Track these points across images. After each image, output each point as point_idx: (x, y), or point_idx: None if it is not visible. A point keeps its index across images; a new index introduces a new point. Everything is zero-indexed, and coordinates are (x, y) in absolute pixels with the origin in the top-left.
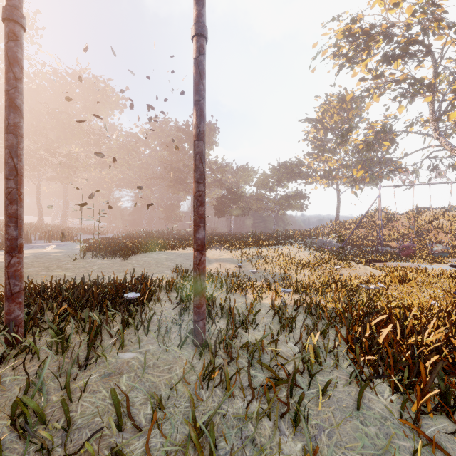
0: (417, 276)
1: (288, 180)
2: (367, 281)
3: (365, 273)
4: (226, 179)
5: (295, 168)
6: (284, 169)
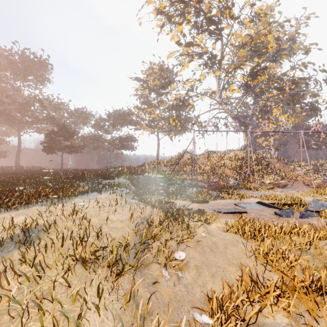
0: (323, 270)
1: (121, 125)
2: (257, 313)
3: (214, 245)
4: (60, 117)
5: (127, 115)
6: (118, 115)
